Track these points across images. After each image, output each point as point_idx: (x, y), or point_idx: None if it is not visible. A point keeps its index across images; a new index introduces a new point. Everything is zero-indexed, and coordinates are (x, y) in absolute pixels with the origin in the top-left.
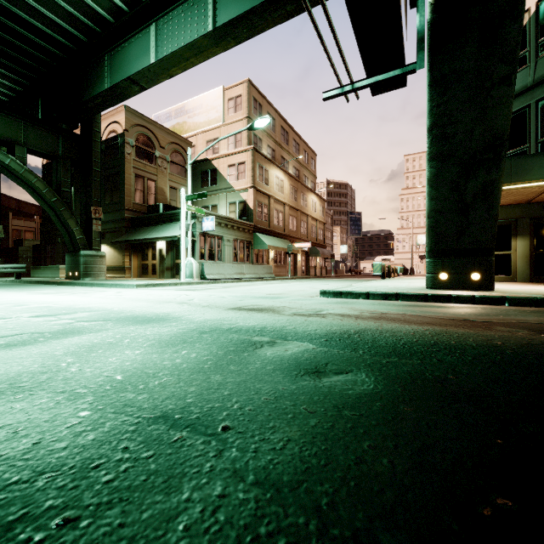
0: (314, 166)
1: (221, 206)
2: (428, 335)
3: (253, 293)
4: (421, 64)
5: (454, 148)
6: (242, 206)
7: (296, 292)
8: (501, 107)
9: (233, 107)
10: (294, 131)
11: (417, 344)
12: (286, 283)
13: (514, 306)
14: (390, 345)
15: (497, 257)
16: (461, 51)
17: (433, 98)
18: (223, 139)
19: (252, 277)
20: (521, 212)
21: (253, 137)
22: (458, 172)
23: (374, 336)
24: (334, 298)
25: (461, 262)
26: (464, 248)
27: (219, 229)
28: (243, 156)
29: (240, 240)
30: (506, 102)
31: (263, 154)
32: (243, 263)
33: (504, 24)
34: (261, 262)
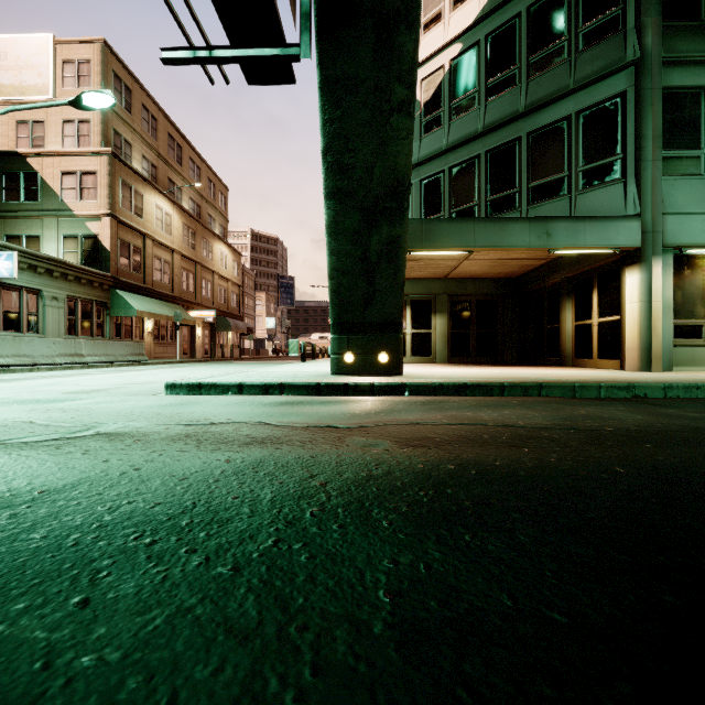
0: (224, 204)
1: (47, 240)
2: (212, 479)
3: (32, 392)
4: (306, 50)
5: (354, 186)
6: (90, 243)
7: (131, 387)
8: (401, 143)
9: (73, 76)
10: (192, 147)
11: (134, 522)
12: (153, 370)
13: (414, 395)
14: (44, 542)
15: (420, 336)
16: (355, 50)
17: (325, 107)
18: (52, 126)
19: (101, 361)
20: (440, 287)
21: (114, 136)
22: (360, 221)
23: (68, 503)
24: (179, 396)
25: (369, 339)
26: (372, 322)
27: (33, 278)
28: (92, 162)
29: (84, 299)
30: (406, 137)
31: (133, 167)
32: (90, 337)
33: (400, 30)
34: (128, 336)
